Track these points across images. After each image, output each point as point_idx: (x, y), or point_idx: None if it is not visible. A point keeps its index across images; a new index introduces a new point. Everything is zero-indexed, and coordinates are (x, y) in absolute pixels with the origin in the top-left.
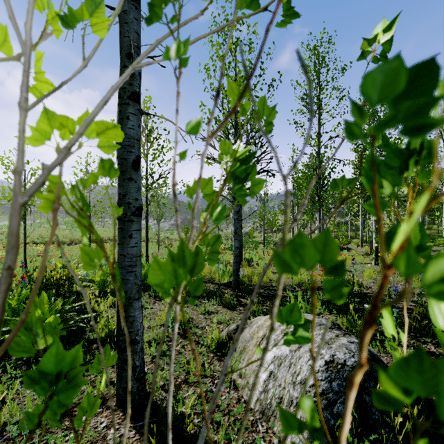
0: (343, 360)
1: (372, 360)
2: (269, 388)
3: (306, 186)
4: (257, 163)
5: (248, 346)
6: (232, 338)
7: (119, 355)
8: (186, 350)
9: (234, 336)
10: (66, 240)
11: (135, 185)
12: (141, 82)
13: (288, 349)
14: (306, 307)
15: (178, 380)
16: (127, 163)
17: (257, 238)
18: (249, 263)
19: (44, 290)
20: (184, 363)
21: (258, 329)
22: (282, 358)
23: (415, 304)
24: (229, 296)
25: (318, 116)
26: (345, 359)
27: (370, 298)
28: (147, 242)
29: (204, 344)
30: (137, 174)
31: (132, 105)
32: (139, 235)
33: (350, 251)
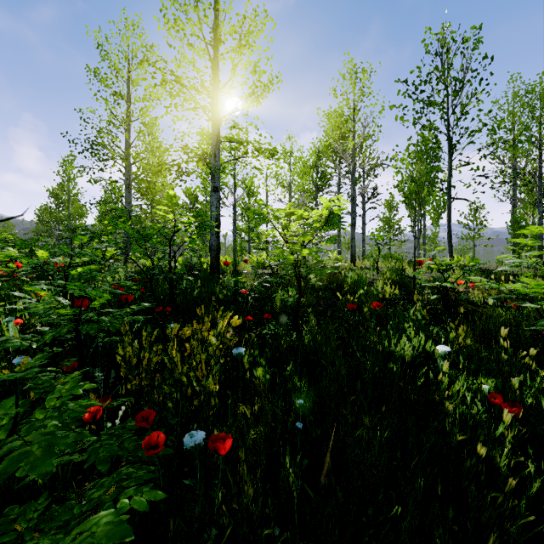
0: None
1: None
2: None
3: None
4: None
5: None
6: None
7: None
8: None
9: None
10: None
11: None
12: None
13: None
14: None
15: None
16: None
17: None
18: None
19: None
20: None
21: None
22: None
23: None
24: None
25: None
26: None
27: None
28: None
29: None
30: None
31: None
32: None
33: None
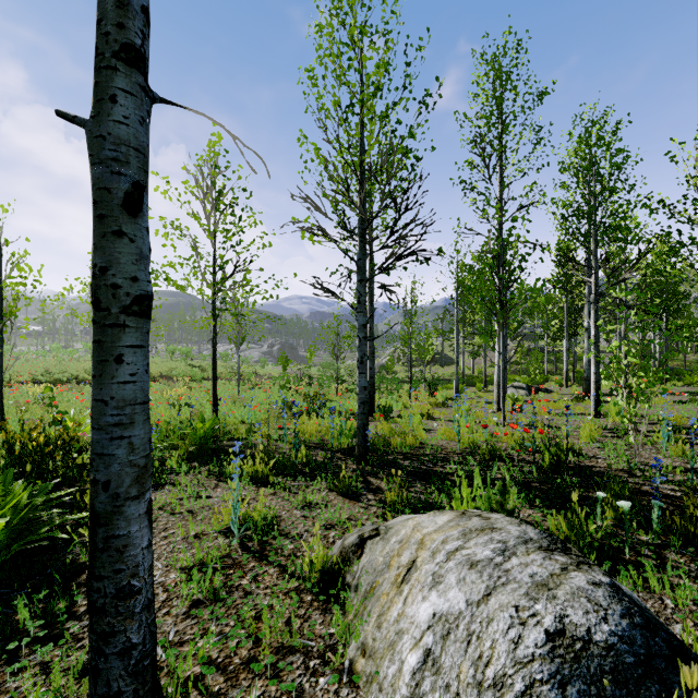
0: (584, 629)
1: (647, 627)
2: (424, 691)
3: (482, 284)
4: (398, 242)
5: (380, 584)
6: (349, 561)
7: (93, 623)
8: (259, 587)
9: (354, 557)
10: (89, 377)
11: (131, 248)
12: (148, 29)
13: (462, 600)
14: (489, 497)
15: (234, 661)
16: (113, 198)
17: (400, 375)
18: (386, 415)
19: (16, 464)
20: (253, 617)
21: (400, 548)
22: (451, 619)
23: (679, 487)
24: (349, 473)
25: (499, 173)
26: (590, 627)
27: (598, 477)
28: (215, 379)
29: (296, 572)
30: (135, 224)
31: (125, 72)
32: (142, 358)
33: (549, 394)
